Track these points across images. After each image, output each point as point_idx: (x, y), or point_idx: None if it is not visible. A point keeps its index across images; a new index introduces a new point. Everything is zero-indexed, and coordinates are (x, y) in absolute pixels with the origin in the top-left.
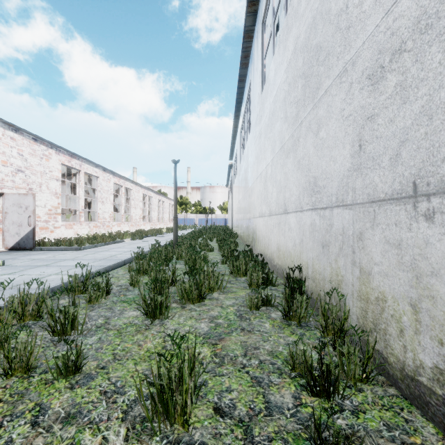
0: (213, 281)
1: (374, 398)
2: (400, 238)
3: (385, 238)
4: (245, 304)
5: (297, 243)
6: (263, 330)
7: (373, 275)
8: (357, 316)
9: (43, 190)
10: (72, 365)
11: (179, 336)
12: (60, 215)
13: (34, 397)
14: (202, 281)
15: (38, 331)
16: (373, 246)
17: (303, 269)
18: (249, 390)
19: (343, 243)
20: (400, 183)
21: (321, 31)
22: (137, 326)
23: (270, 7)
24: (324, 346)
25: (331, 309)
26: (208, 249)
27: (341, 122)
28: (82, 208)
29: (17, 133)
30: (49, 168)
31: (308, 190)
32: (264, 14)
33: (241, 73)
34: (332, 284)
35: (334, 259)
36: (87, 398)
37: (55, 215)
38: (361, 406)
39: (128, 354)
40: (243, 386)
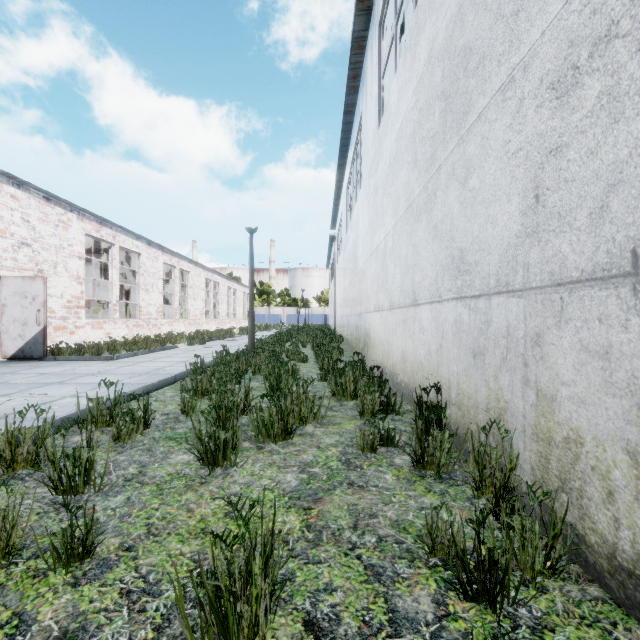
0: (305, 407)
1: (566, 603)
2: (608, 342)
3: (581, 343)
4: (355, 444)
5: (433, 349)
6: (383, 485)
7: (560, 402)
8: (531, 466)
9: (59, 273)
10: (79, 545)
11: (251, 496)
12: (84, 309)
13: (12, 601)
14: (289, 407)
15: (34, 486)
16: (560, 355)
17: (442, 389)
18: (362, 589)
19: (507, 351)
20: (608, 252)
21: (472, 24)
22: (187, 478)
23: (391, 0)
24: (484, 519)
25: (488, 452)
26: (300, 359)
27: (505, 162)
28: (116, 298)
29: (20, 190)
30: (67, 241)
31: (450, 270)
32: (382, 11)
33: (348, 101)
34: (489, 413)
35: (492, 374)
36: (99, 603)
37: (76, 309)
38: (547, 618)
39: (171, 525)
40: (351, 581)
